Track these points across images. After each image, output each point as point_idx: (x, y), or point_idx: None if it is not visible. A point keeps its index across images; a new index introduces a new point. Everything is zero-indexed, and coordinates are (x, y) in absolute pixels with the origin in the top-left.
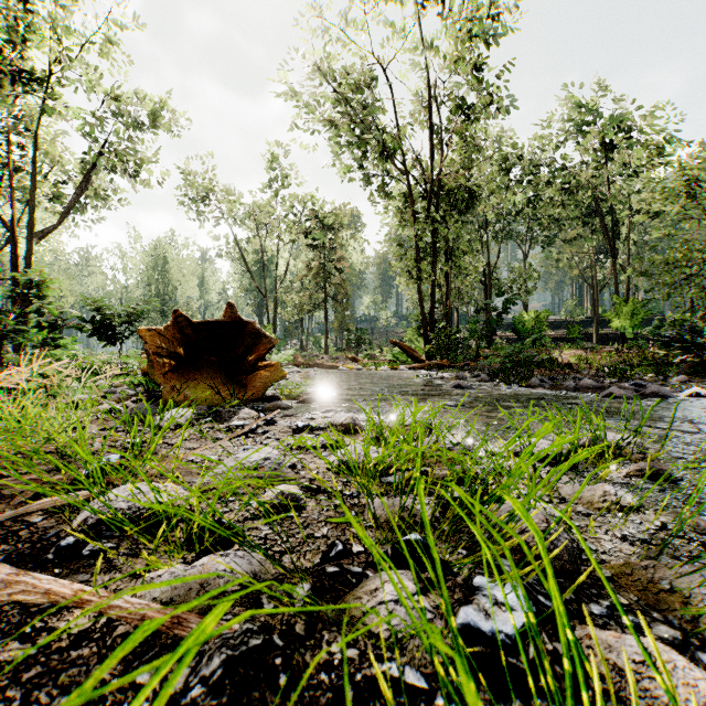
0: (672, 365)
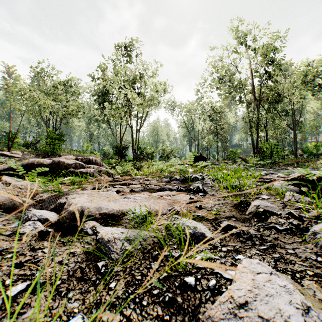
0: None
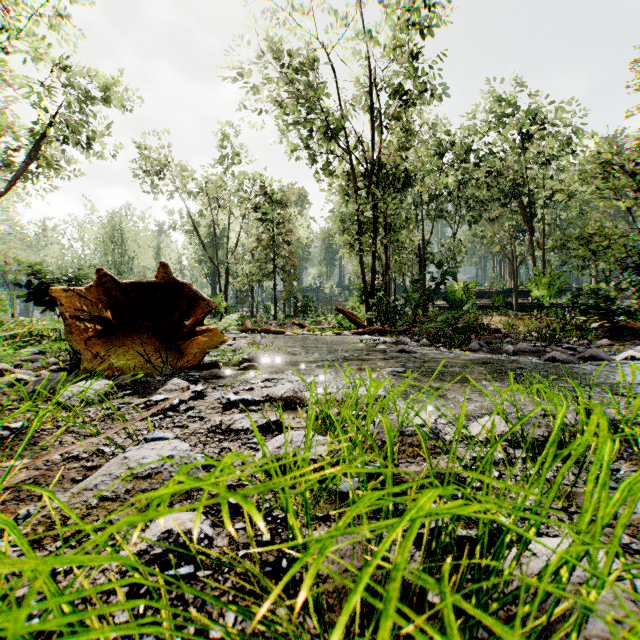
0: (590, 330)
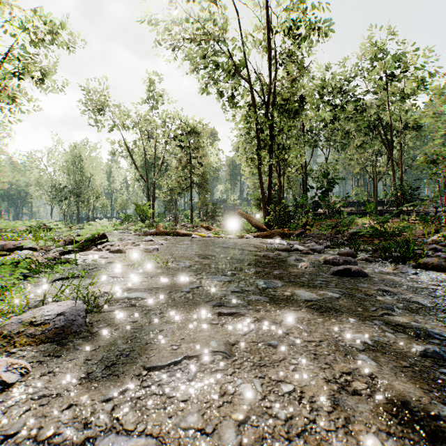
0: None
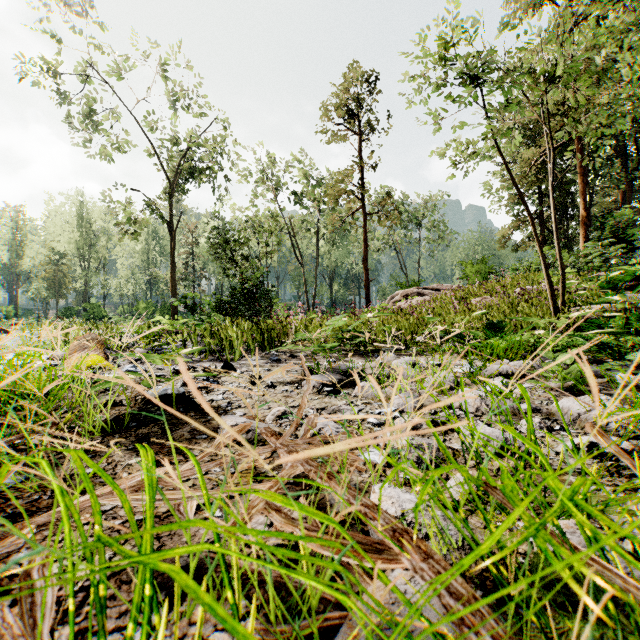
0: None
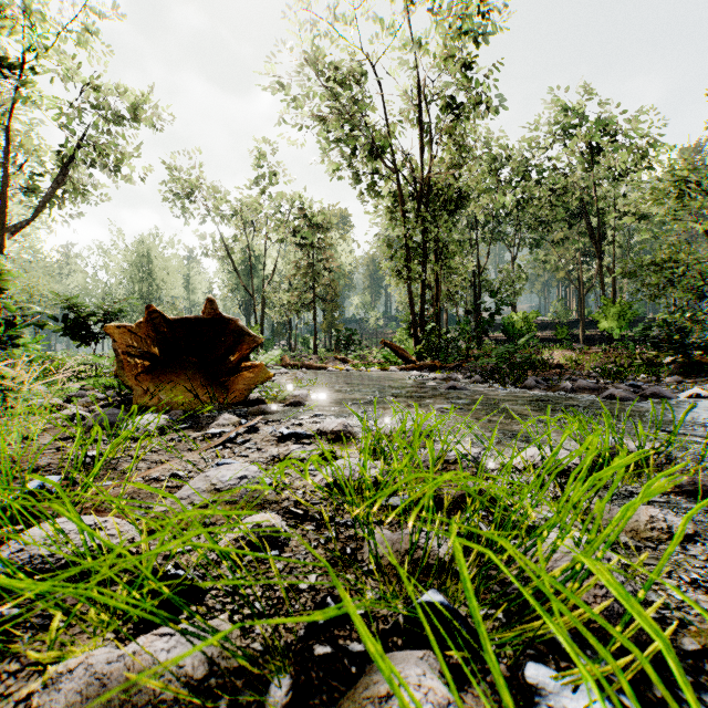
0: (662, 366)
